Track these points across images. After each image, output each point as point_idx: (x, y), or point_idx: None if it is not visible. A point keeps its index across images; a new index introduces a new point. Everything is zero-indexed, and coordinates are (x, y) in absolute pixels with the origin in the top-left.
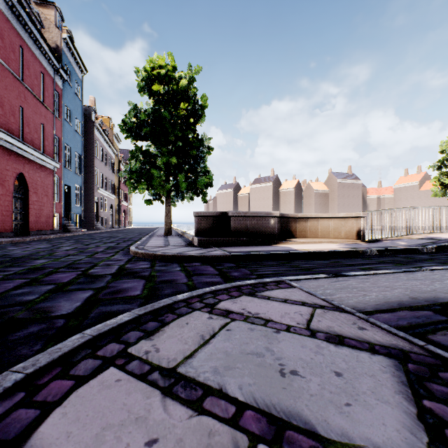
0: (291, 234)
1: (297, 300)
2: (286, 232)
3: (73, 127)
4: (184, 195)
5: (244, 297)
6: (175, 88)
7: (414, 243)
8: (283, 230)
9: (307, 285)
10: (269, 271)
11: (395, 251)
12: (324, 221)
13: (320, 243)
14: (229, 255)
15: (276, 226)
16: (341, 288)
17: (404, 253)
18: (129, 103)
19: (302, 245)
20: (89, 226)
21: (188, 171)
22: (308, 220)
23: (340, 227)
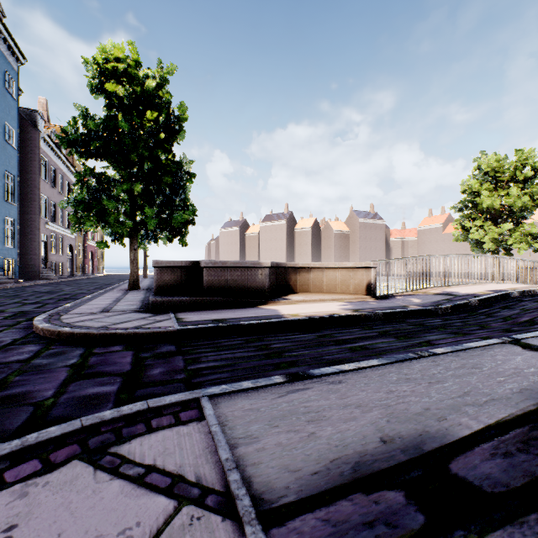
0: (290, 288)
1: (171, 470)
2: (283, 285)
3: (1, 136)
4: (158, 235)
5: (71, 465)
6: (138, 90)
7: (429, 301)
8: (280, 284)
9: (232, 408)
10: (216, 362)
11: (405, 314)
12: (330, 272)
13: (321, 302)
14: (176, 329)
15: (266, 280)
16: (285, 413)
17: (416, 316)
18: (77, 107)
19: (295, 306)
20: (33, 274)
21: (162, 203)
22: (311, 271)
23: (348, 279)
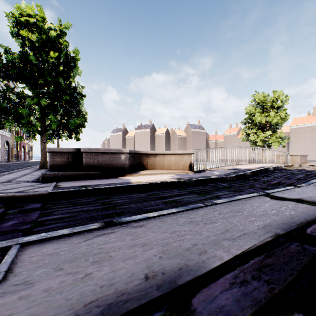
0: (143, 166)
1: None
2: (139, 165)
3: None
4: (61, 134)
5: None
6: (44, 37)
7: (224, 173)
8: (137, 164)
9: (35, 254)
10: (63, 214)
11: (208, 180)
12: (168, 157)
13: (160, 175)
14: (47, 192)
15: (126, 161)
16: (78, 256)
17: (214, 182)
18: (2, 46)
19: (143, 176)
20: None
21: (63, 113)
22: (157, 156)
23: (179, 161)
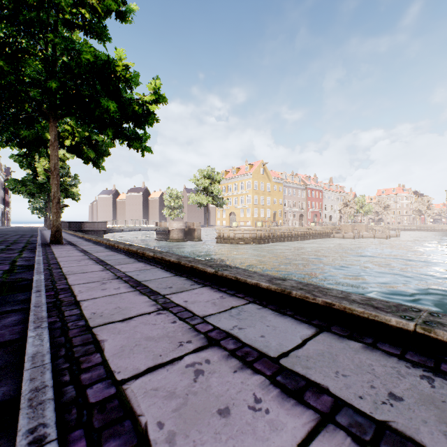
0: None
1: None
2: None
3: None
4: None
5: None
6: None
7: None
8: None
9: None
10: None
11: None
12: None
13: None
14: None
15: None
16: None
17: None
18: None
19: None
20: None
21: None
22: None
23: None
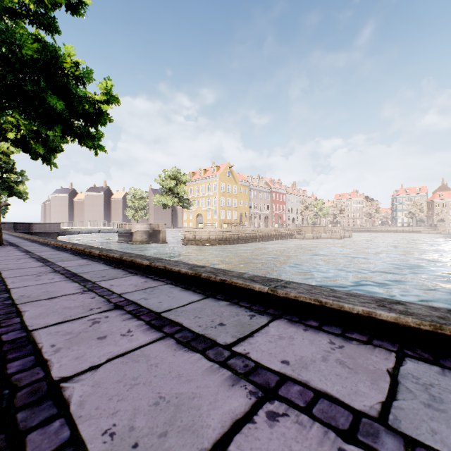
0: None
1: None
2: None
3: None
4: None
5: None
6: None
7: None
8: None
9: None
10: None
11: None
12: None
13: None
14: None
15: None
16: None
17: None
18: None
19: None
20: None
21: None
22: None
23: None
